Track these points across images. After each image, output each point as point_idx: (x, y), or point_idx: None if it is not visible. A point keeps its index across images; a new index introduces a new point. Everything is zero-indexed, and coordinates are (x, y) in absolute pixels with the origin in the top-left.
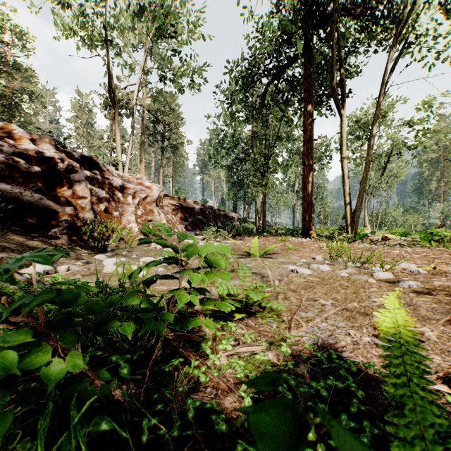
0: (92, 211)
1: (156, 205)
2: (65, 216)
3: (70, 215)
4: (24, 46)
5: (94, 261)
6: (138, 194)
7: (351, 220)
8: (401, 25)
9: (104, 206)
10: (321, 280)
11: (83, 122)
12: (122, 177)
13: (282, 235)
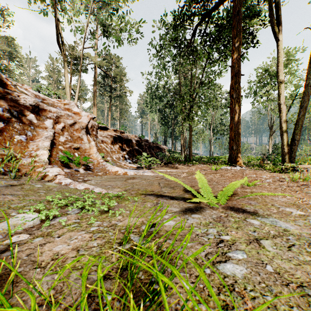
0: None
1: (88, 133)
2: None
3: None
4: (5, 18)
5: None
6: (63, 120)
7: (289, 148)
8: None
9: None
10: None
11: (54, 79)
12: (44, 99)
13: (208, 162)
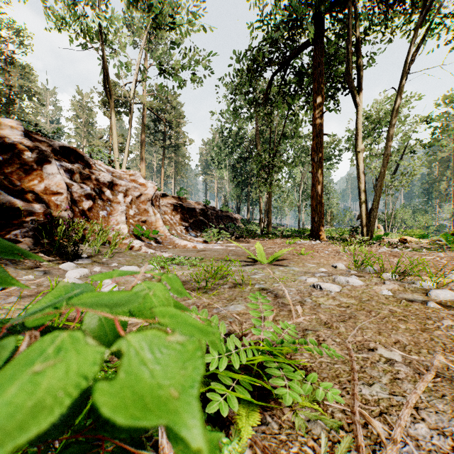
0: (71, 210)
1: (152, 204)
2: (33, 215)
3: (39, 214)
4: (21, 42)
5: (54, 273)
6: (131, 192)
7: (366, 221)
8: (423, 2)
9: (88, 205)
10: (359, 302)
11: (83, 121)
12: (113, 172)
13: (289, 236)
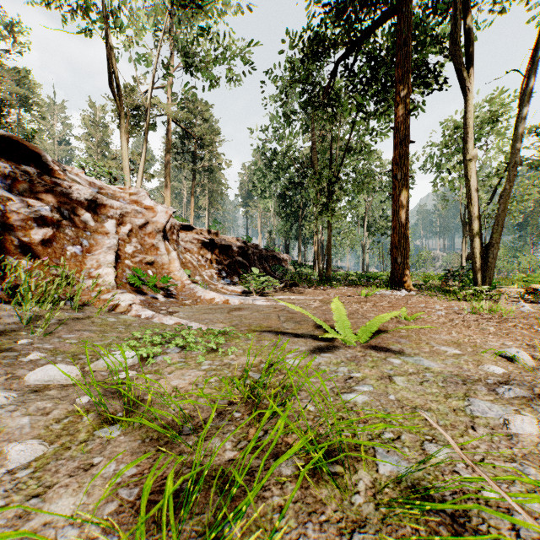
0: None
1: (165, 238)
2: None
3: None
4: (15, 39)
5: None
6: (130, 219)
7: (481, 263)
8: None
9: (41, 234)
10: None
11: (97, 141)
12: (102, 188)
13: (358, 284)
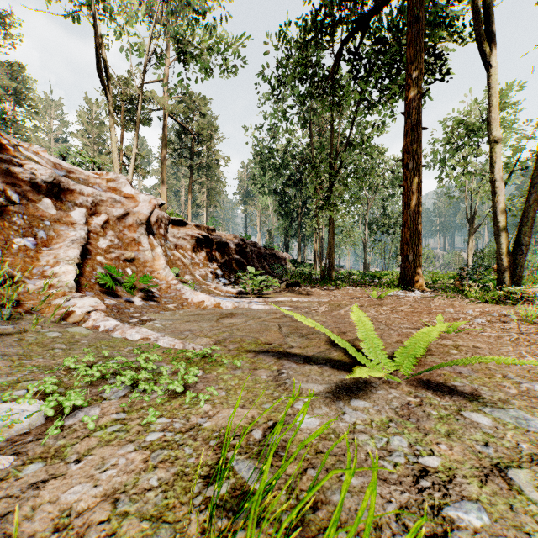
0: None
1: (150, 232)
2: None
3: None
4: (7, 31)
5: None
6: (105, 208)
7: (510, 260)
8: None
9: None
10: None
11: (93, 137)
12: (71, 172)
13: (364, 283)
